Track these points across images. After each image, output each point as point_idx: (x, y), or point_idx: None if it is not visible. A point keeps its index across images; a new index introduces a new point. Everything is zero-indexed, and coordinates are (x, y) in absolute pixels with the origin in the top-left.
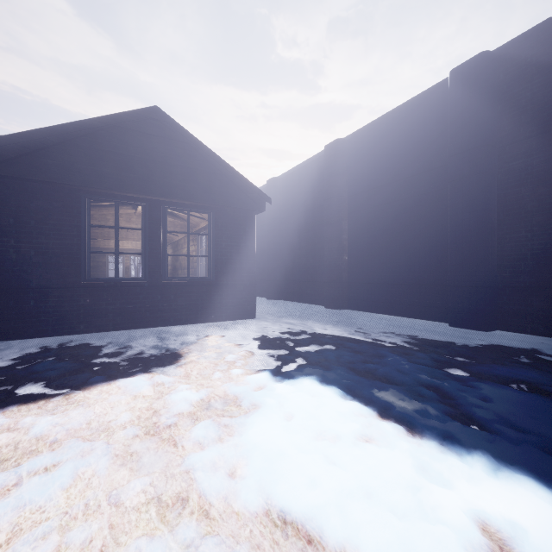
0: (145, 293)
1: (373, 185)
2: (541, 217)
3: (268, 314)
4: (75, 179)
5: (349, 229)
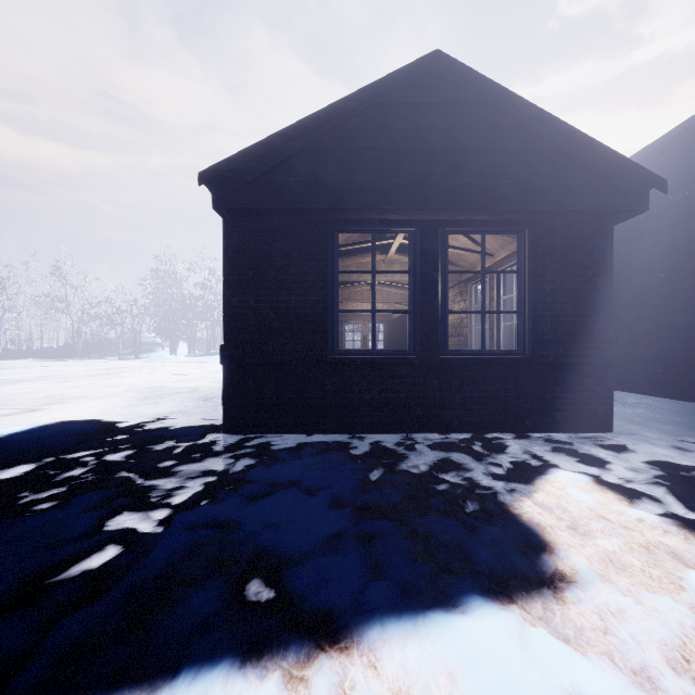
0: (413, 376)
1: None
2: None
3: (628, 422)
4: (321, 200)
5: None
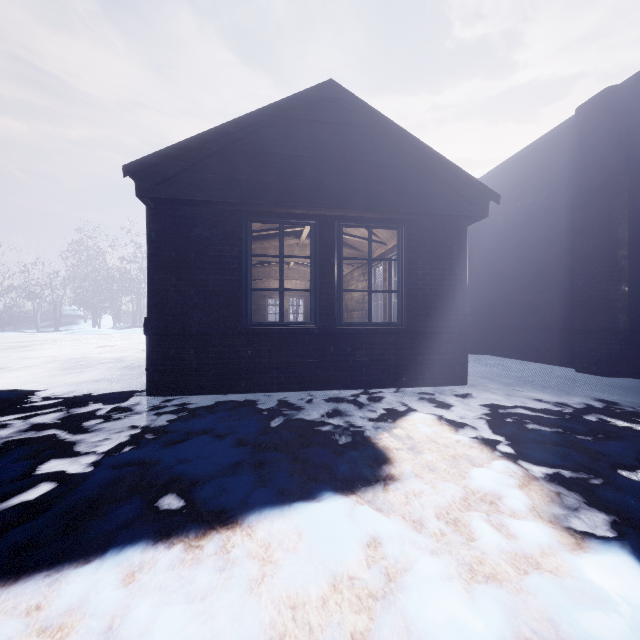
0: (314, 343)
1: None
2: None
3: (482, 378)
4: (235, 195)
5: (633, 239)
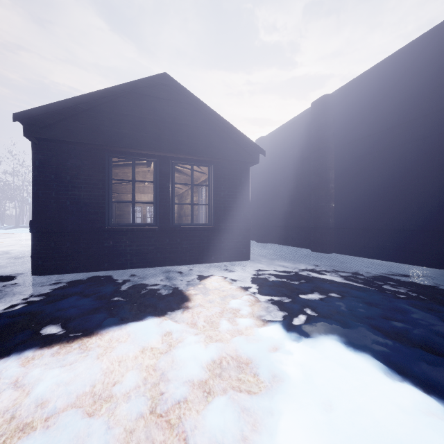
0: (156, 237)
1: (363, 135)
2: None
3: (260, 256)
4: (100, 140)
5: (336, 178)
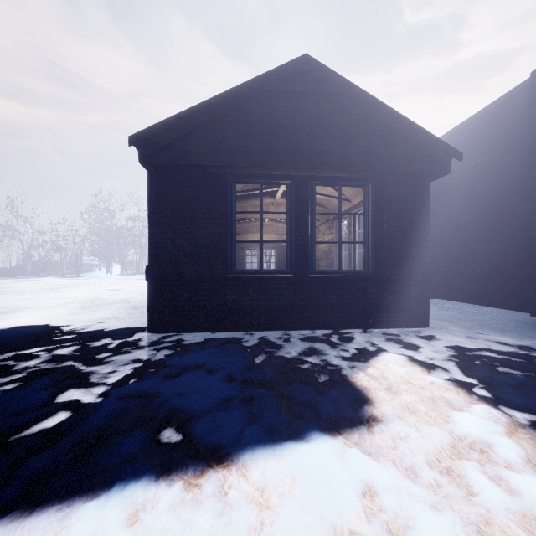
0: (290, 289)
1: None
2: None
3: (441, 320)
4: (222, 159)
5: None
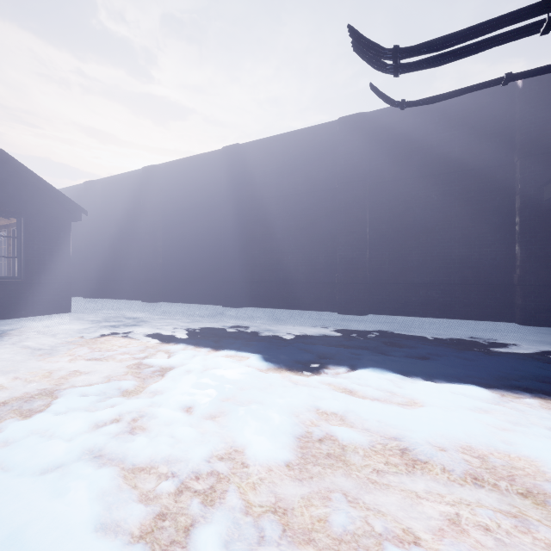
0: None
1: (180, 208)
2: (263, 244)
3: (85, 309)
4: None
5: (163, 239)
